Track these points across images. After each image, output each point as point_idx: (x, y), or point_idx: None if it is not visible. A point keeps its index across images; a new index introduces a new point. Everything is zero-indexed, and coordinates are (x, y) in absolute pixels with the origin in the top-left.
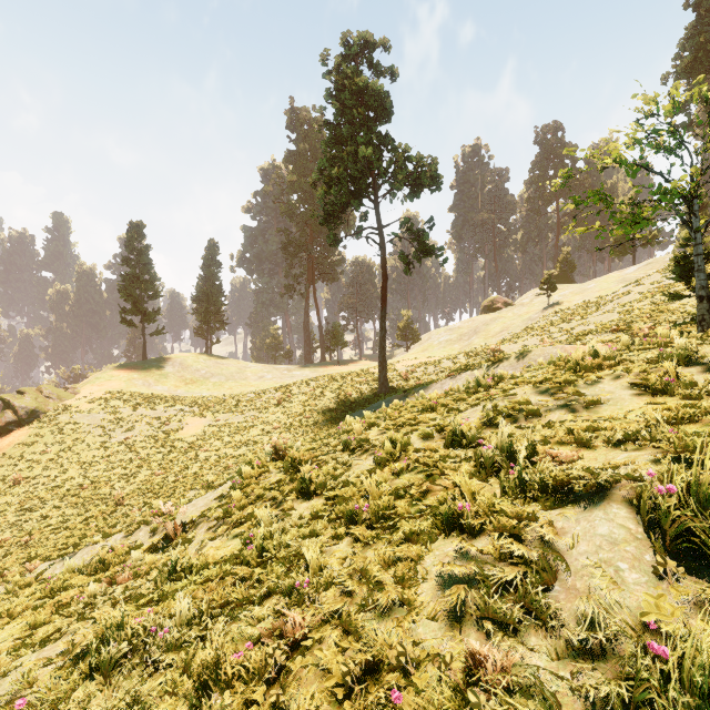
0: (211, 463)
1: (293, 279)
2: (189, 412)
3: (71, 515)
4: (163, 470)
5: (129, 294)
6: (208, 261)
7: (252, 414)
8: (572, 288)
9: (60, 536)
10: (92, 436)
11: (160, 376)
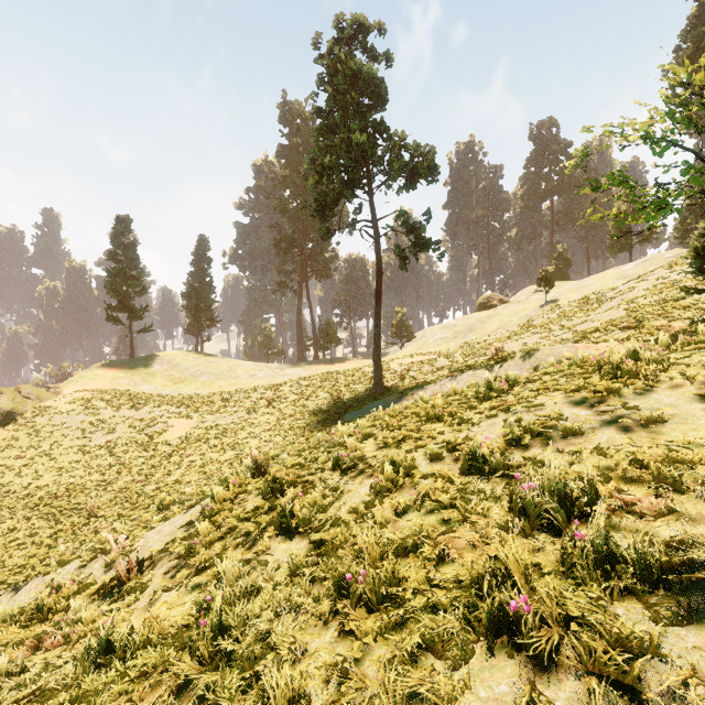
0: (195, 469)
1: (285, 275)
2: (174, 413)
3: (40, 527)
4: (144, 477)
5: (115, 290)
6: (198, 257)
7: (240, 415)
8: (569, 285)
9: (24, 553)
10: (71, 439)
11: (147, 375)
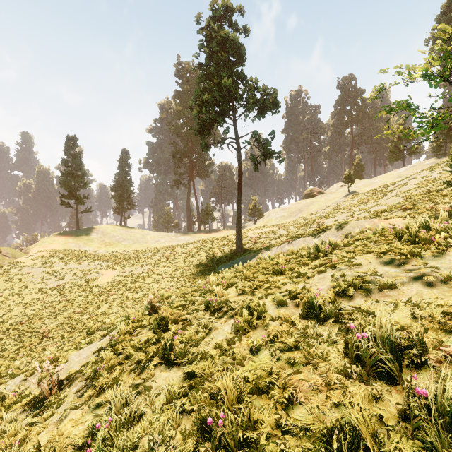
0: (116, 304)
1: (179, 175)
2: (104, 266)
3: (9, 345)
4: (81, 309)
5: (66, 185)
6: (122, 163)
7: (148, 267)
8: (364, 182)
9: None
10: (33, 284)
11: (87, 240)
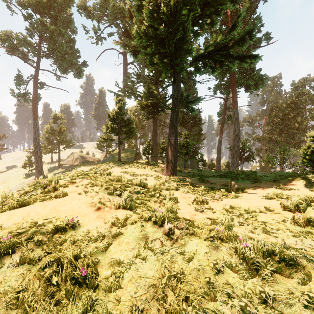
0: None
1: None
2: None
3: None
4: None
5: None
6: None
7: None
8: None
9: None
10: None
11: None
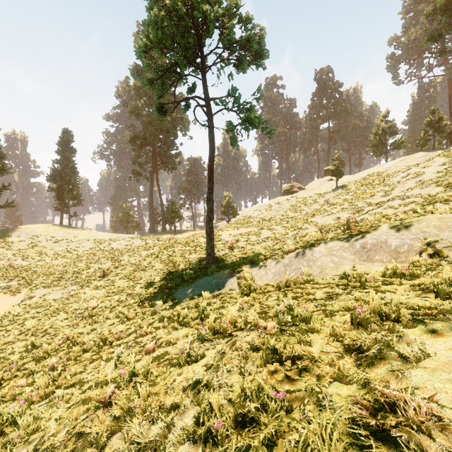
0: None
1: (139, 165)
2: (3, 286)
3: None
4: None
5: None
6: (62, 146)
7: (72, 288)
8: (349, 177)
9: None
10: None
11: (1, 246)
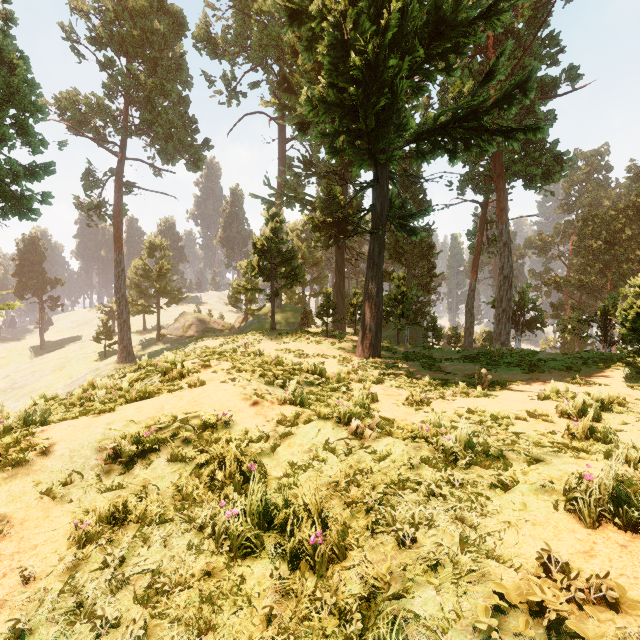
0: None
1: None
2: None
3: None
4: None
5: None
6: None
7: None
8: None
9: None
10: None
11: None
